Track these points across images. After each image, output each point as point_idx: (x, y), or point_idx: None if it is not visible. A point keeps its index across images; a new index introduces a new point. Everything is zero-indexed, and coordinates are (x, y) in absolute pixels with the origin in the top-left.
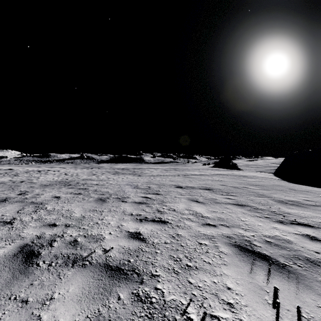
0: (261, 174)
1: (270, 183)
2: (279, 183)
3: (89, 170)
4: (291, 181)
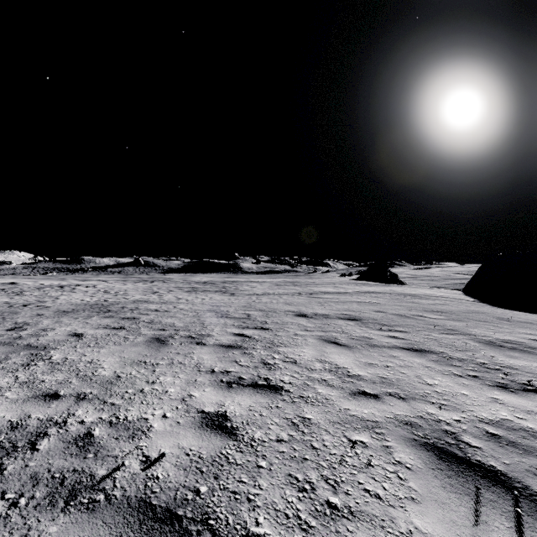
0: (441, 291)
1: (461, 308)
2: (476, 308)
3: (147, 285)
4: (496, 304)
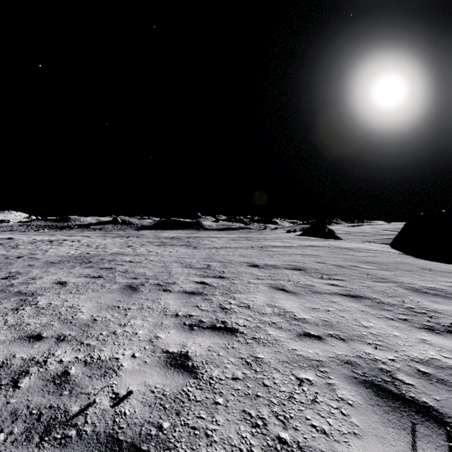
0: (372, 245)
1: (389, 260)
2: (403, 260)
3: (123, 240)
4: (419, 256)
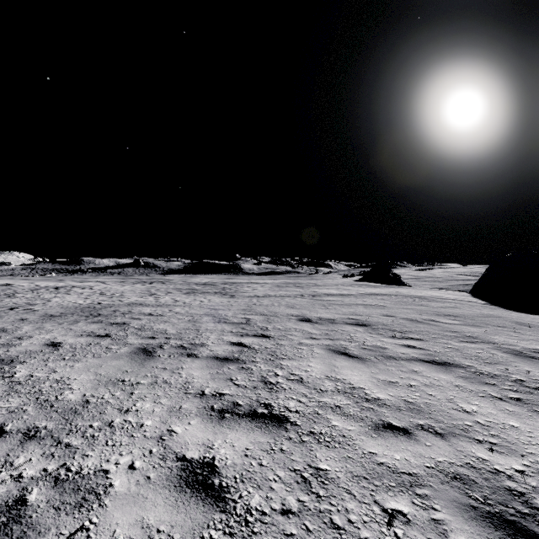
0: (448, 293)
1: (474, 312)
2: (491, 312)
3: (145, 287)
4: (508, 306)
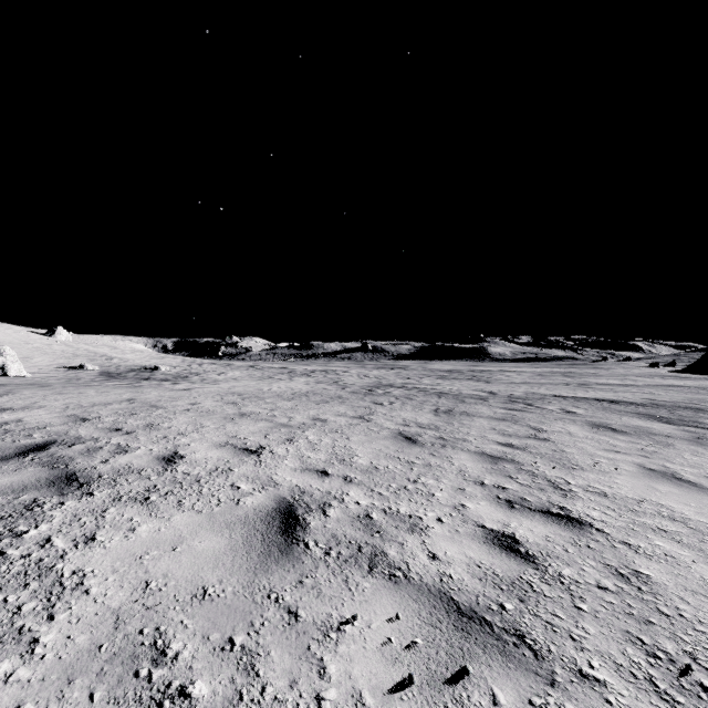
0: None
1: None
2: None
3: (392, 372)
4: None
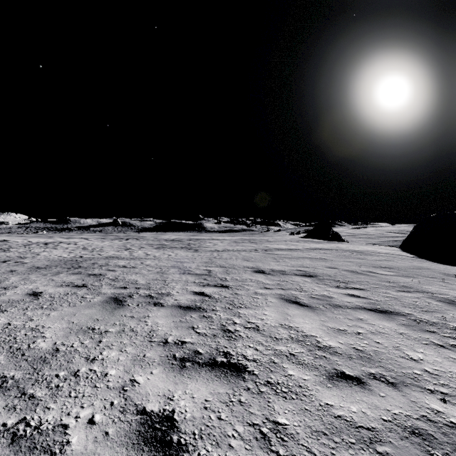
0: (381, 248)
1: (406, 264)
2: (420, 264)
3: (122, 242)
4: (434, 259)
